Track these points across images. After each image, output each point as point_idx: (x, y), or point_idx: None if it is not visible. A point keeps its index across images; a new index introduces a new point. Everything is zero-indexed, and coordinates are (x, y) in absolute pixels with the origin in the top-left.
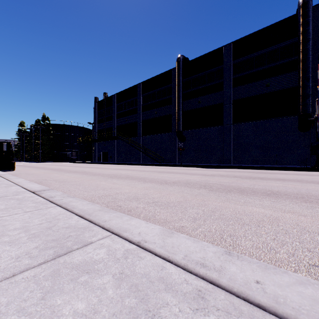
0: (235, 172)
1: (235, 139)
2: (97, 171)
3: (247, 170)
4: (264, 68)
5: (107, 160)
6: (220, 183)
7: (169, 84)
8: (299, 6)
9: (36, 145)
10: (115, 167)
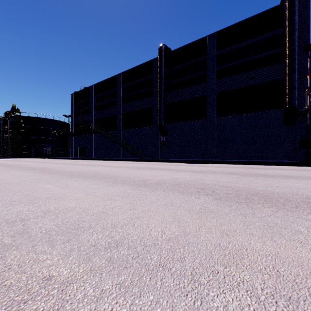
0: (225, 167)
1: (218, 133)
2: (61, 168)
3: (236, 165)
4: (248, 59)
5: (85, 155)
6: (221, 183)
7: (150, 76)
8: None
9: (5, 139)
10: (89, 162)
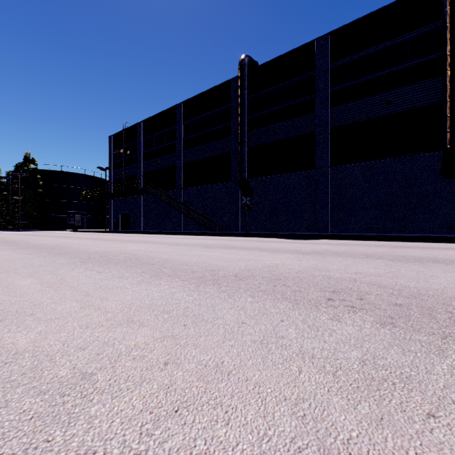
0: (350, 245)
1: (334, 192)
2: (82, 246)
3: (365, 241)
4: (383, 73)
5: (129, 227)
6: (365, 277)
7: (226, 105)
8: None
9: (15, 203)
10: (132, 237)
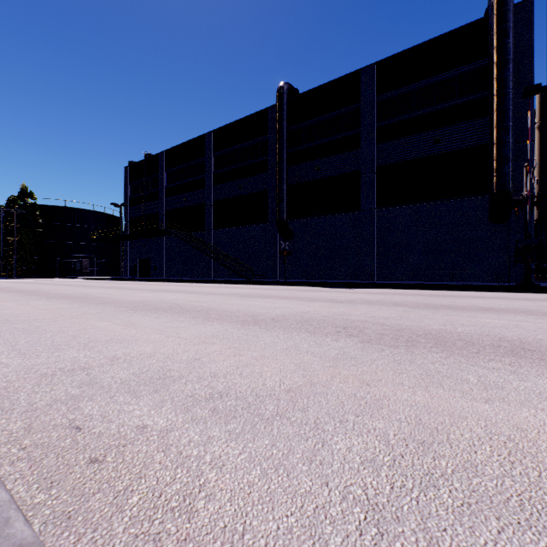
0: (389, 294)
1: (380, 236)
2: (114, 295)
3: (408, 290)
4: (431, 110)
5: (149, 274)
6: (376, 319)
7: (263, 136)
8: (491, 2)
9: (8, 245)
10: (159, 286)
